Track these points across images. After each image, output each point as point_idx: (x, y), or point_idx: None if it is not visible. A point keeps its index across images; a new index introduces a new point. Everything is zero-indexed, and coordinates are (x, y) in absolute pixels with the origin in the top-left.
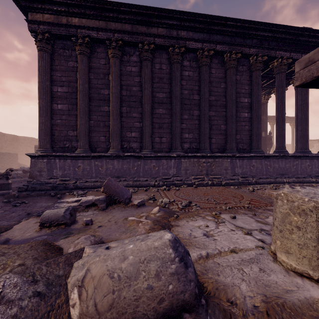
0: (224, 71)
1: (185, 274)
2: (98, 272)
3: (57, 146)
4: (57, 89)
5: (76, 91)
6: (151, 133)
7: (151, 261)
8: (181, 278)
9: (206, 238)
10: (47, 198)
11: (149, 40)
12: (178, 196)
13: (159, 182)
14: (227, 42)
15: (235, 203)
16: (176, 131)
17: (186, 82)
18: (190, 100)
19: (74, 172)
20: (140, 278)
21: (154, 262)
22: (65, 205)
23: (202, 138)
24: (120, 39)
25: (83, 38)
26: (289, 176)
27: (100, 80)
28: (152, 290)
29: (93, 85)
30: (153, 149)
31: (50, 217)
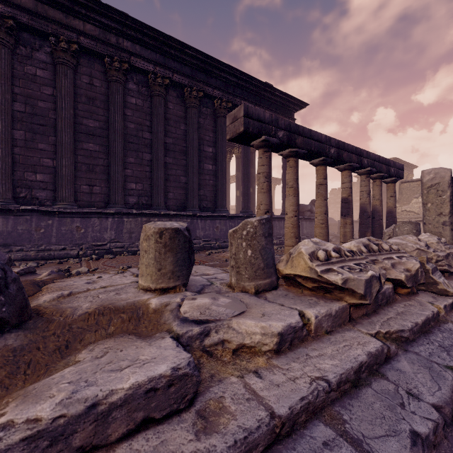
0: (184, 108)
1: None
2: None
3: None
4: None
5: None
6: (73, 177)
7: None
8: None
9: (85, 284)
10: None
11: (69, 35)
12: (107, 264)
13: (87, 250)
14: (186, 73)
15: None
16: (115, 179)
17: (132, 113)
18: (138, 138)
19: None
20: None
21: None
22: None
23: (155, 191)
24: (10, 16)
25: None
26: None
27: None
28: None
29: None
30: (78, 203)
31: None
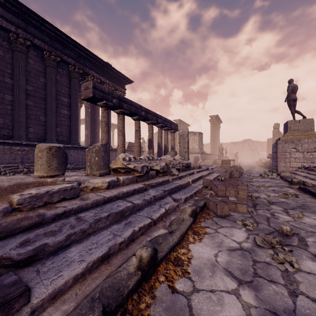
0: (43, 66)
1: None
2: None
3: None
4: None
5: None
6: None
7: None
8: None
9: None
10: None
11: None
12: None
13: None
14: (46, 41)
15: None
16: None
17: None
18: None
19: None
20: None
21: None
22: None
23: (17, 126)
24: None
25: None
26: None
27: None
28: None
29: None
30: None
31: None
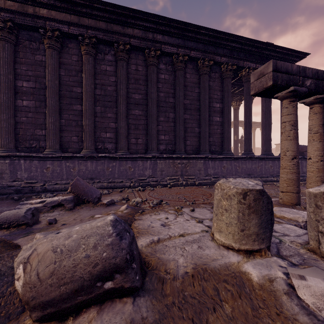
0: (198, 76)
1: (119, 245)
2: (44, 249)
3: (21, 146)
4: (22, 84)
5: (44, 88)
6: (126, 134)
7: (91, 236)
8: (114, 248)
9: (162, 227)
10: (9, 202)
11: (124, 40)
12: (151, 195)
13: (135, 183)
14: (200, 49)
15: (202, 200)
16: (152, 133)
17: (162, 85)
18: (166, 103)
19: (42, 174)
20: (80, 250)
21: (93, 237)
22: (27, 206)
23: (177, 140)
24: (94, 36)
25: (53, 31)
26: (255, 176)
27: (72, 78)
28: (89, 258)
29: (64, 82)
30: (129, 150)
31: (8, 217)
